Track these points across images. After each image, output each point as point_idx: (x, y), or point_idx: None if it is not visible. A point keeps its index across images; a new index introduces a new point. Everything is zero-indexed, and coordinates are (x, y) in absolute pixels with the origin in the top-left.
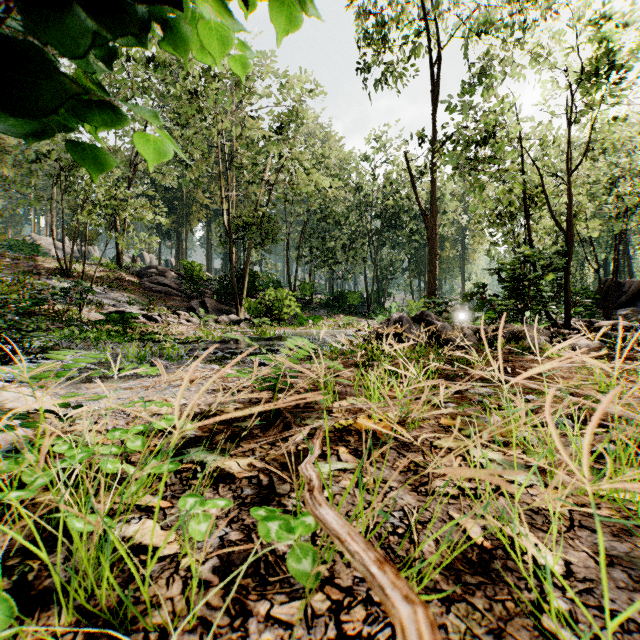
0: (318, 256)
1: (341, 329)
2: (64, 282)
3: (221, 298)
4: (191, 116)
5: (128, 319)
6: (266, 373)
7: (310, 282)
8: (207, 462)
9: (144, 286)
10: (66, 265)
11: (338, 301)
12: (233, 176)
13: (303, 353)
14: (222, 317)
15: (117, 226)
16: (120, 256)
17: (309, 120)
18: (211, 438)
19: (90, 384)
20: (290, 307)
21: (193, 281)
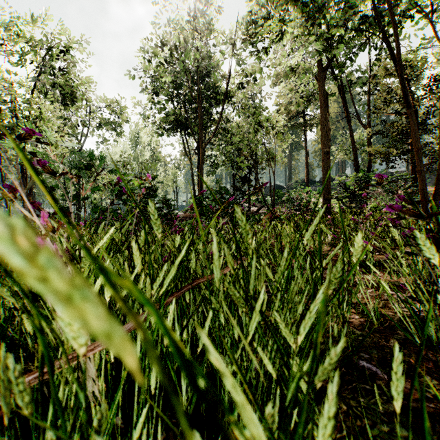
0: None
1: None
2: None
3: None
4: None
5: None
6: None
7: None
8: None
9: None
10: None
11: None
12: None
13: None
14: None
15: None
16: None
17: None
18: None
19: None
20: None
21: None
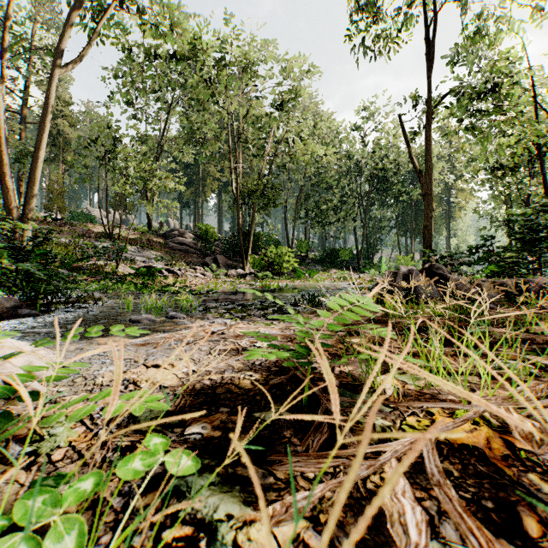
0: (312, 217)
1: (335, 282)
2: (107, 243)
3: (230, 255)
4: (205, 102)
5: (153, 273)
6: (279, 329)
7: (306, 240)
8: (218, 526)
9: (168, 246)
10: (109, 229)
11: (331, 257)
12: (240, 152)
13: (351, 317)
14: (231, 271)
15: (148, 197)
16: (150, 221)
17: (306, 95)
18: (224, 445)
19: (102, 338)
20: (289, 262)
21: (207, 241)
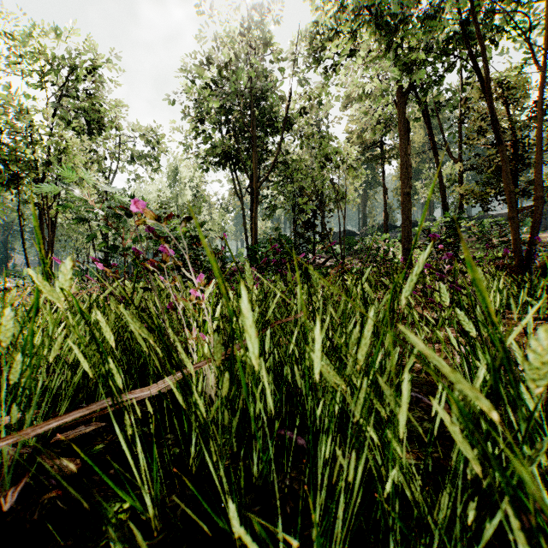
0: None
1: None
2: None
3: None
4: None
5: None
6: None
7: None
8: None
9: None
10: None
11: None
12: None
13: None
14: None
15: None
16: None
17: None
18: None
19: None
20: None
21: None
